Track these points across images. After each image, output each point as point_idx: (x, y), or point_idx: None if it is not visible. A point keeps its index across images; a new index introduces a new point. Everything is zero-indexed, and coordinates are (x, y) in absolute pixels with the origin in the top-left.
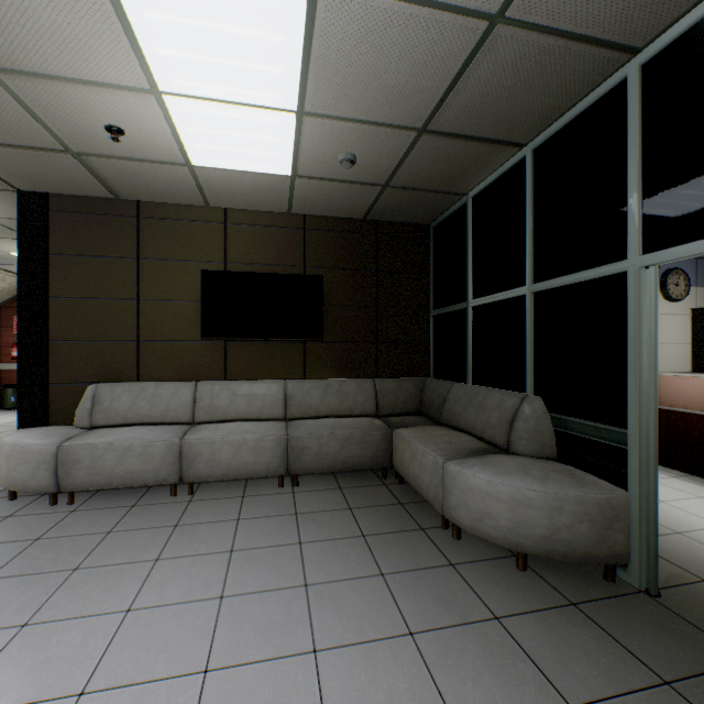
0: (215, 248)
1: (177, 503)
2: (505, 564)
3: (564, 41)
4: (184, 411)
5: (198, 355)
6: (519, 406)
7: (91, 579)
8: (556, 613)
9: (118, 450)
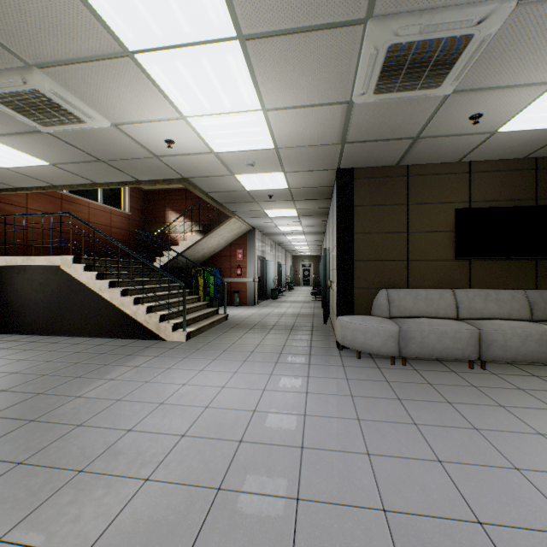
0: (461, 191)
1: (485, 374)
2: None
3: None
4: (449, 310)
5: (448, 270)
6: None
7: (528, 414)
8: None
9: (436, 333)
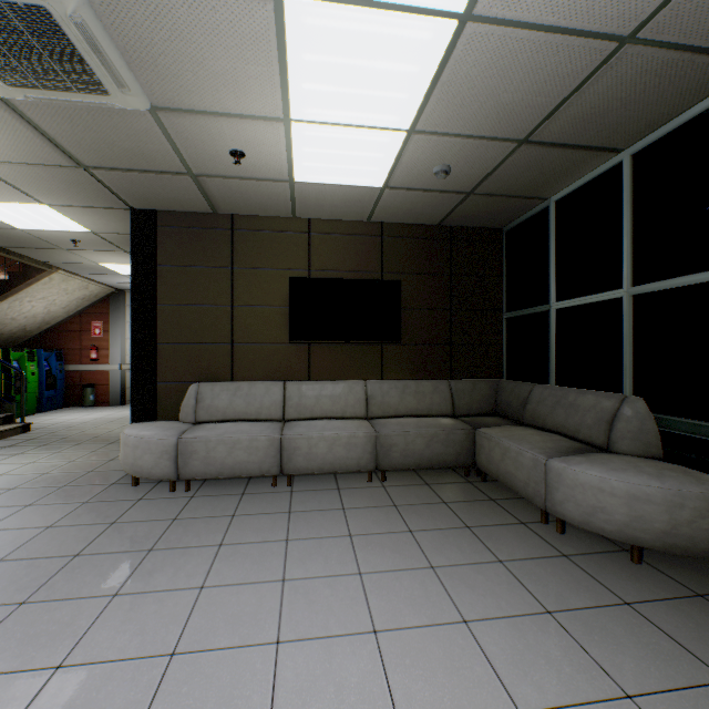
0: (299, 256)
1: (281, 493)
2: (618, 558)
3: (690, 55)
4: (275, 409)
5: (285, 357)
6: (619, 406)
7: (238, 553)
8: (685, 602)
9: (227, 443)
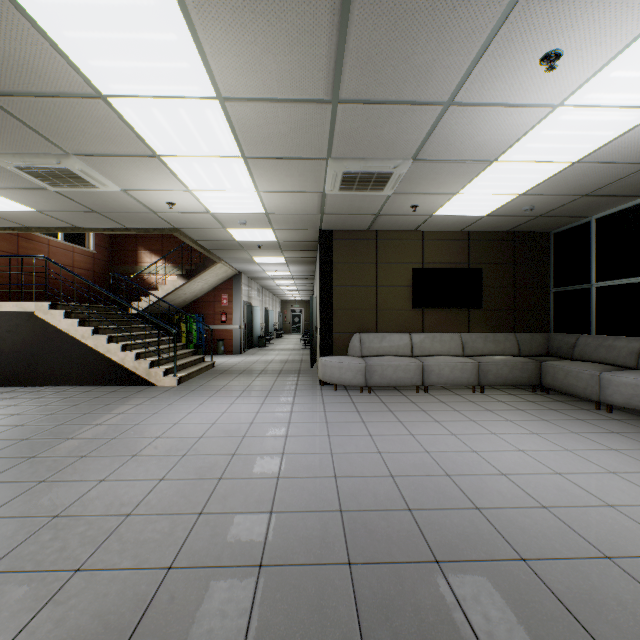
0: (417, 254)
1: (425, 395)
2: None
3: None
4: (407, 349)
5: (408, 318)
6: None
7: (437, 413)
8: None
9: (393, 366)
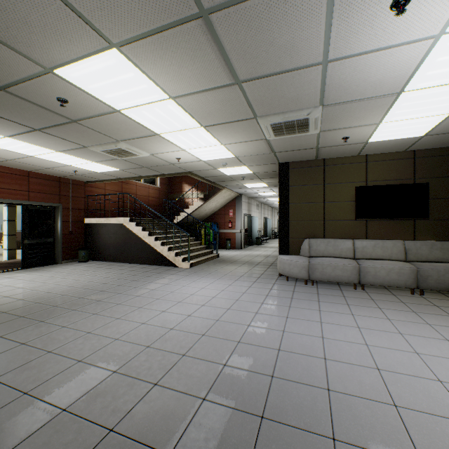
0: (360, 175)
1: (360, 292)
2: None
3: None
4: (349, 253)
5: (351, 227)
6: None
7: (358, 308)
8: None
9: (331, 266)
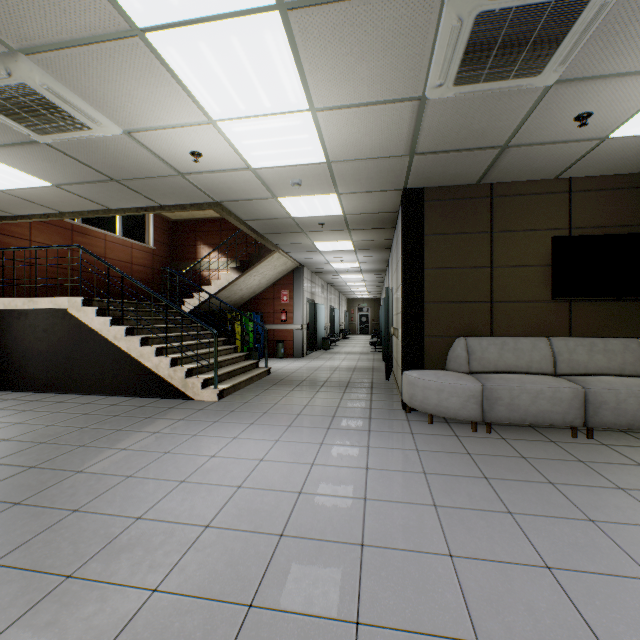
0: (558, 216)
1: (593, 444)
2: None
3: None
4: (545, 364)
5: (543, 314)
6: None
7: None
8: None
9: (530, 392)
